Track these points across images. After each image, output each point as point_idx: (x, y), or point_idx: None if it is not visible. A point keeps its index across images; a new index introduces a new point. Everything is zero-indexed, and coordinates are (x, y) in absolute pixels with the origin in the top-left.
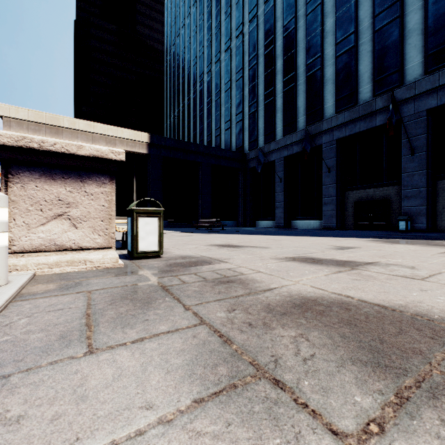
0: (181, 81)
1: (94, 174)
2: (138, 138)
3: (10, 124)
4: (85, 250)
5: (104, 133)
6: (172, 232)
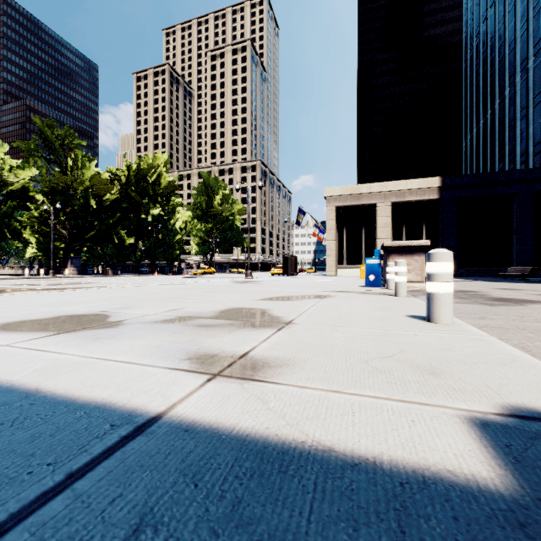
0: (489, 80)
1: (416, 252)
2: (427, 185)
3: (329, 201)
4: (413, 282)
5: (394, 189)
6: (465, 280)
